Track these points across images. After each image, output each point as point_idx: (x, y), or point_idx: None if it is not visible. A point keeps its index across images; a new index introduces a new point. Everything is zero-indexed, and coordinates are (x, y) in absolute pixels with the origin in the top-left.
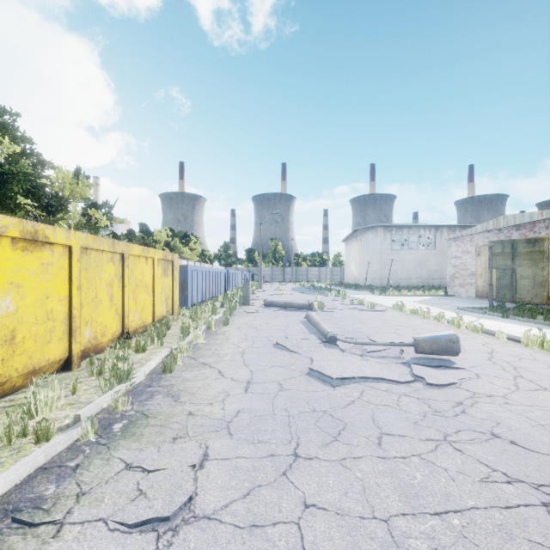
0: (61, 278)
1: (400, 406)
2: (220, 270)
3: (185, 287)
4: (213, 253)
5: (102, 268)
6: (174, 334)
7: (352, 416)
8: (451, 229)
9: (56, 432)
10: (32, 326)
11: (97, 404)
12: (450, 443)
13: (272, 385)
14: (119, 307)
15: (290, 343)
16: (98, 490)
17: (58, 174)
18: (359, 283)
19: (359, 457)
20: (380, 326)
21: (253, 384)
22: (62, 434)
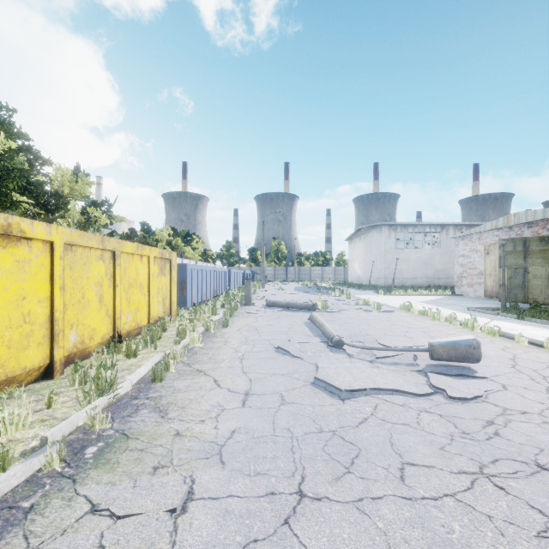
0: (41, 277)
1: (420, 425)
2: (221, 269)
3: (184, 287)
4: (215, 253)
5: (90, 266)
6: (170, 337)
7: (366, 438)
8: (457, 227)
9: (17, 458)
10: (4, 331)
11: (71, 422)
12: (489, 477)
13: (273, 397)
14: (109, 308)
15: (293, 347)
16: (50, 545)
17: (57, 171)
18: (363, 282)
19: (379, 497)
20: (388, 328)
21: (251, 396)
22: (19, 464)
